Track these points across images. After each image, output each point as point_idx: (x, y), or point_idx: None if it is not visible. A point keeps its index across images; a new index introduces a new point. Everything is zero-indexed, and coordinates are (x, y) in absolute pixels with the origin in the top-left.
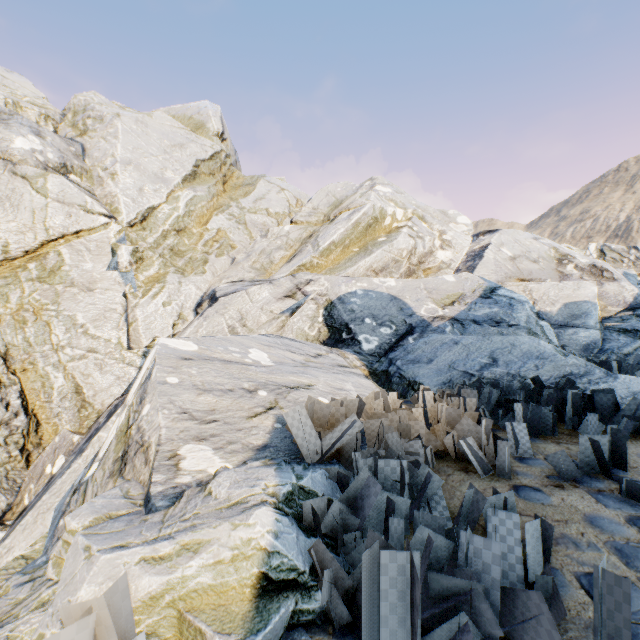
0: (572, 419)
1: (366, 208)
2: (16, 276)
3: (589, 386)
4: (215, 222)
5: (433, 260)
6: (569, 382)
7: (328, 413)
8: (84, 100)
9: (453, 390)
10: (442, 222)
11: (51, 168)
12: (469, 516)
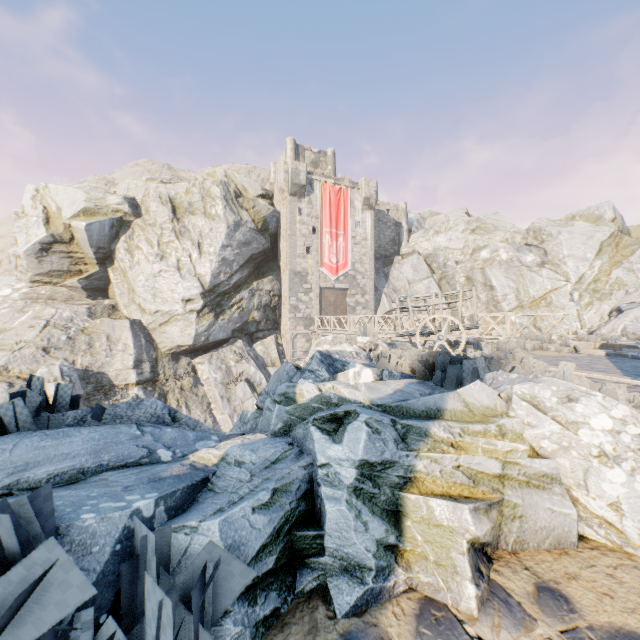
0: None
1: None
2: (538, 306)
3: None
4: (614, 274)
5: None
6: None
7: None
8: (538, 226)
9: None
10: None
11: (539, 265)
12: None
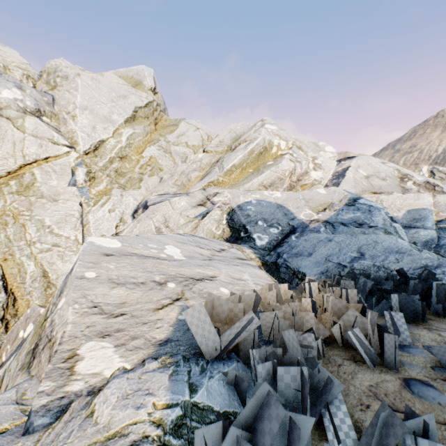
0: (437, 306)
1: (258, 140)
2: (0, 190)
3: (444, 276)
4: (148, 151)
5: (308, 178)
6: (430, 274)
7: (227, 309)
8: (55, 64)
9: (332, 280)
10: (314, 151)
11: (29, 112)
12: (381, 439)
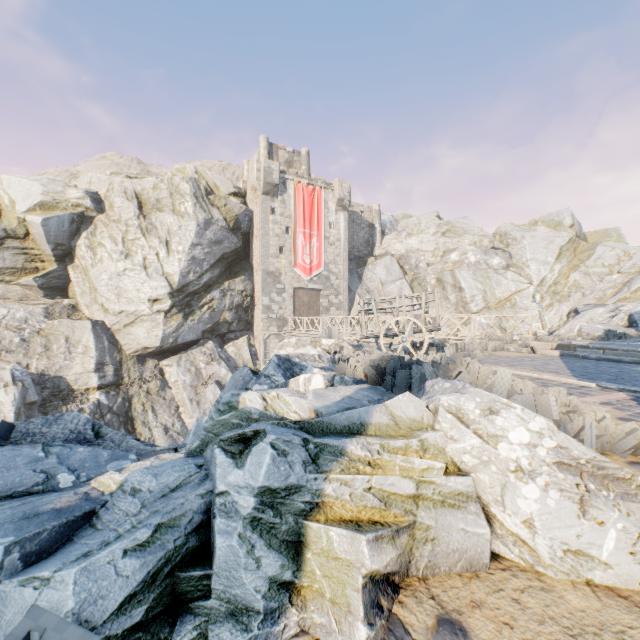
0: None
1: None
2: (503, 307)
3: None
4: (572, 277)
5: None
6: None
7: (609, 330)
8: (504, 230)
9: None
10: None
11: (504, 268)
12: (622, 336)
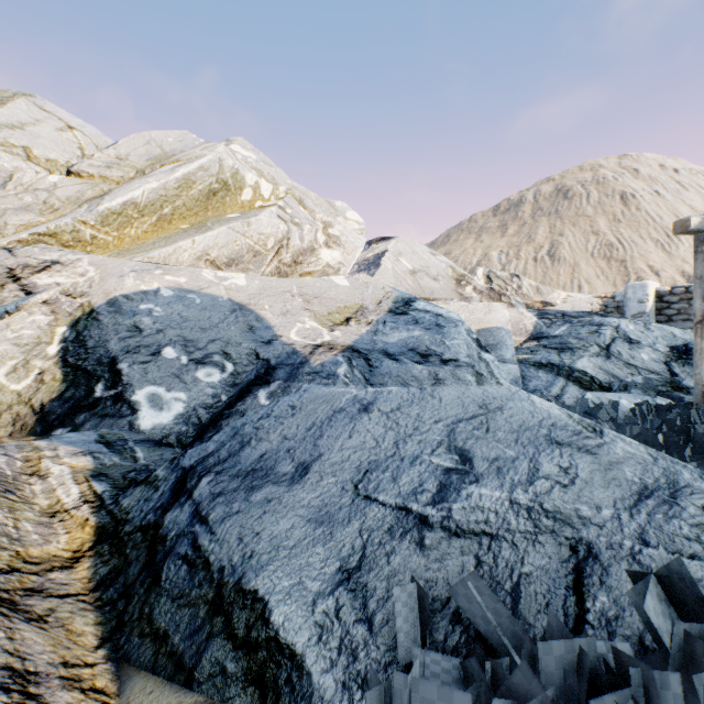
0: None
1: (206, 159)
2: None
3: None
4: None
5: (315, 261)
6: None
7: None
8: None
9: None
10: (328, 212)
11: None
12: None
